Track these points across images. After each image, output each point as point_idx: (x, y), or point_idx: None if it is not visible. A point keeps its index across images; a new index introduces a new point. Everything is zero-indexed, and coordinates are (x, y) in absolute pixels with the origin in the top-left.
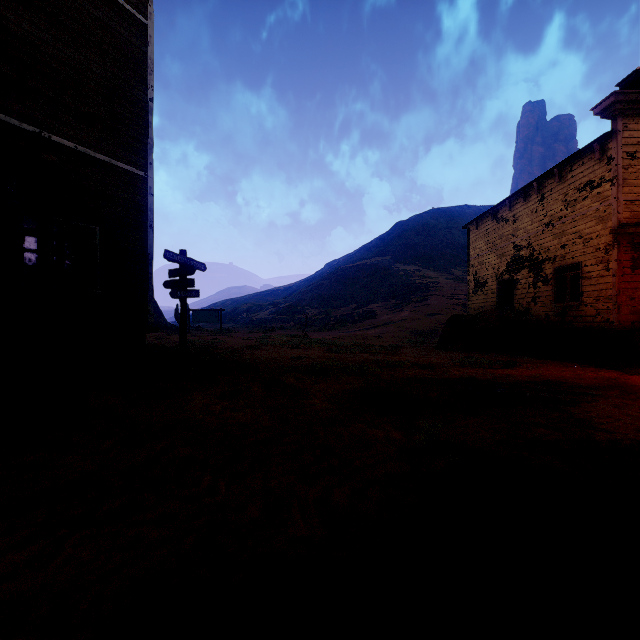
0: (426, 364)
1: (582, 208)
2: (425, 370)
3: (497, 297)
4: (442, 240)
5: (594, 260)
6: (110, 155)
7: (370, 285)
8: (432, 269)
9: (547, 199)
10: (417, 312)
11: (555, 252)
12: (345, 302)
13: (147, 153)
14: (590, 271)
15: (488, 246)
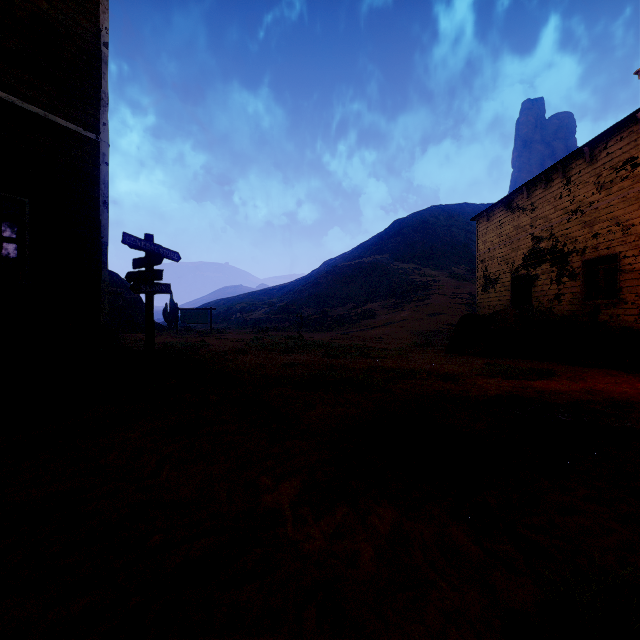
0: (444, 373)
1: (620, 190)
2: (447, 383)
3: (512, 295)
4: (442, 238)
5: (637, 250)
6: (46, 108)
7: (368, 284)
8: (432, 267)
9: (574, 183)
10: (419, 312)
11: (585, 242)
12: (342, 301)
13: (99, 111)
14: (631, 263)
15: (501, 239)
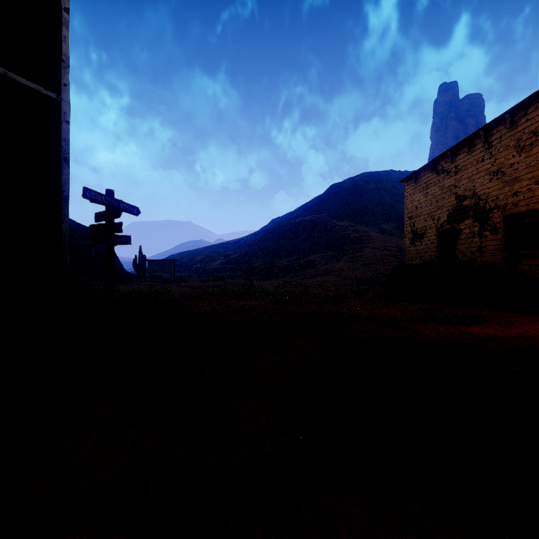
0: (383, 319)
1: None
2: (388, 328)
3: (437, 247)
4: (372, 200)
5: None
6: (6, 66)
7: (309, 238)
8: (364, 225)
9: (496, 147)
10: (353, 262)
11: (506, 200)
12: (287, 253)
13: (60, 72)
14: None
15: (427, 198)
